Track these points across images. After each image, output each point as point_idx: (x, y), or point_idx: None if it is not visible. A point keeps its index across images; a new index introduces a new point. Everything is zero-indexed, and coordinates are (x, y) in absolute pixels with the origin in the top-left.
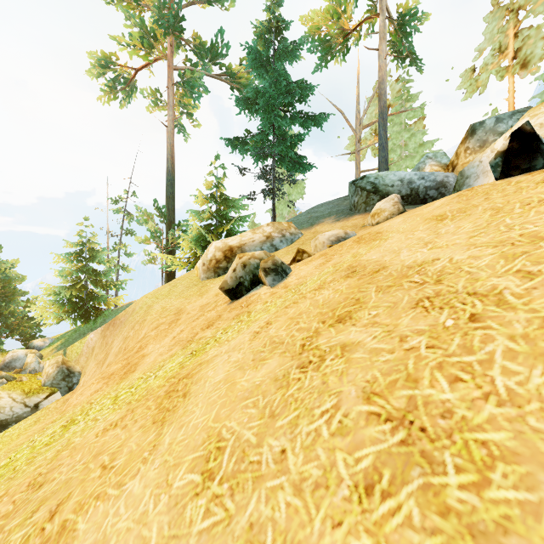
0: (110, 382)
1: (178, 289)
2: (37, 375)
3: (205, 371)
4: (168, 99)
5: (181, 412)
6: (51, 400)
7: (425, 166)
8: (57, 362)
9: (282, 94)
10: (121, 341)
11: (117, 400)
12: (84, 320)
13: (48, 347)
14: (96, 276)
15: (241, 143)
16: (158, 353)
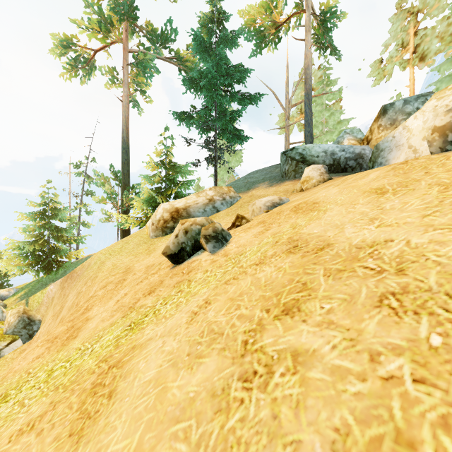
0: (52, 348)
1: (130, 246)
2: (0, 323)
3: (136, 360)
4: (123, 78)
5: (101, 425)
6: (12, 347)
7: (344, 140)
8: (18, 312)
9: (223, 76)
10: (74, 295)
11: (50, 377)
12: (46, 272)
13: (13, 296)
14: (58, 232)
15: (188, 117)
16: (100, 318)
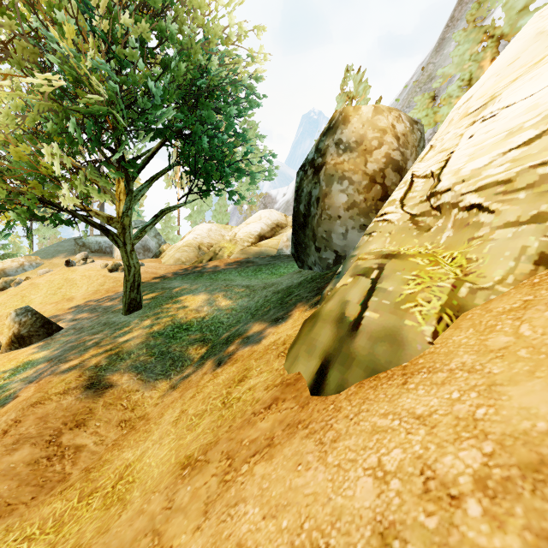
0: None
1: None
2: None
3: None
4: None
5: None
6: None
7: None
8: None
9: None
10: None
11: None
12: None
13: None
14: None
15: None
16: None
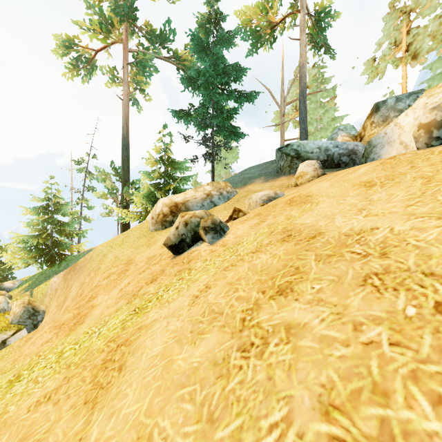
0: (60, 333)
1: (131, 239)
2: (6, 314)
3: (143, 338)
4: (124, 77)
5: (114, 393)
6: (17, 337)
7: (337, 136)
8: (23, 303)
9: (220, 75)
10: (78, 286)
11: (61, 358)
12: (50, 265)
13: (17, 288)
14: (60, 226)
15: (186, 115)
16: (106, 305)
